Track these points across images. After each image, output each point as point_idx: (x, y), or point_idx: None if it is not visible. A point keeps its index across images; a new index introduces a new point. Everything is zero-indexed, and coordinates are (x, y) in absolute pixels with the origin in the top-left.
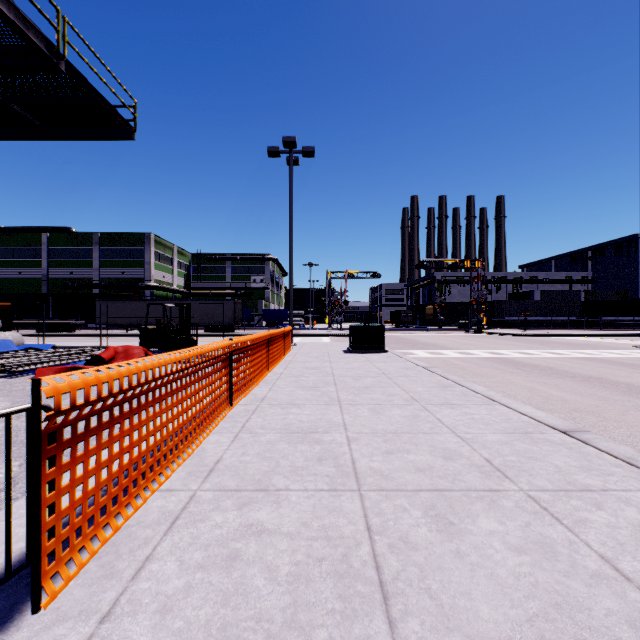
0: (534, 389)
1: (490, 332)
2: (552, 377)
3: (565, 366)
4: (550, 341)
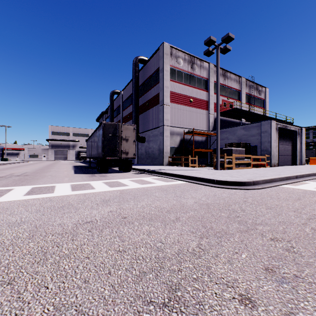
0: None
1: None
2: None
3: None
4: None
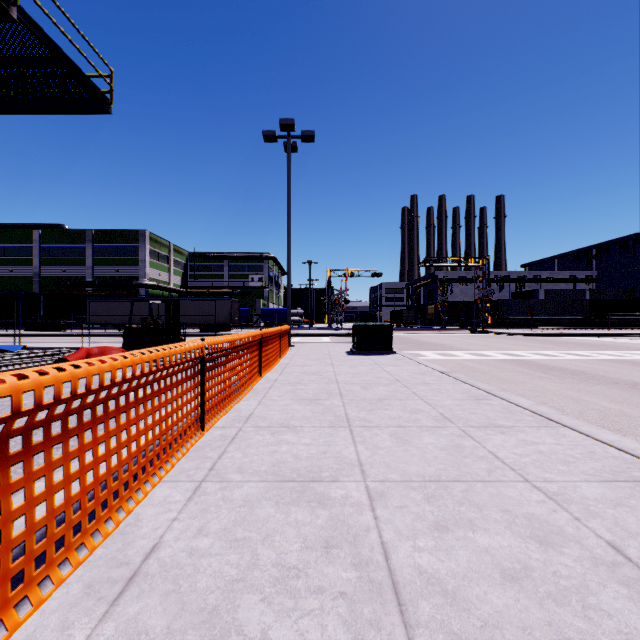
0: (580, 399)
1: (496, 332)
2: (591, 383)
3: (597, 370)
4: (562, 341)
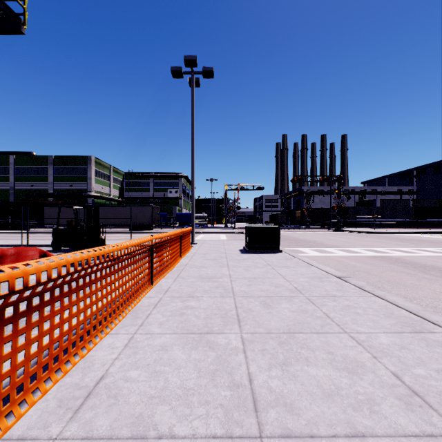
0: None
1: (349, 230)
2: None
3: None
4: (404, 238)
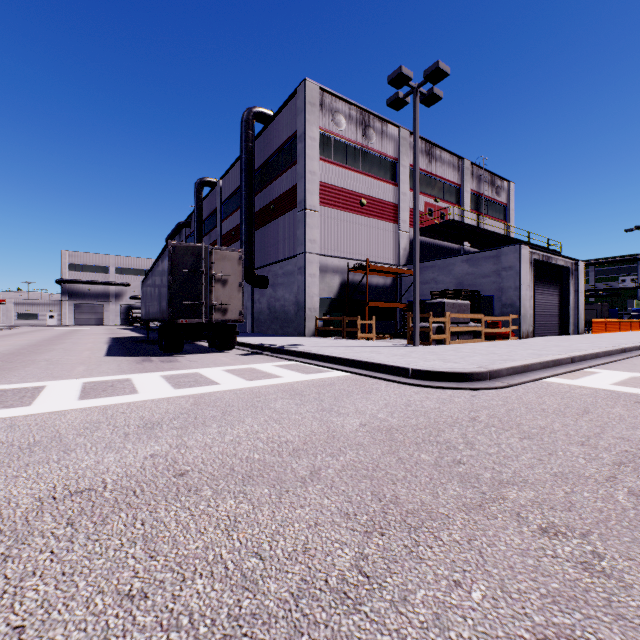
0: None
1: None
2: None
3: None
4: None
